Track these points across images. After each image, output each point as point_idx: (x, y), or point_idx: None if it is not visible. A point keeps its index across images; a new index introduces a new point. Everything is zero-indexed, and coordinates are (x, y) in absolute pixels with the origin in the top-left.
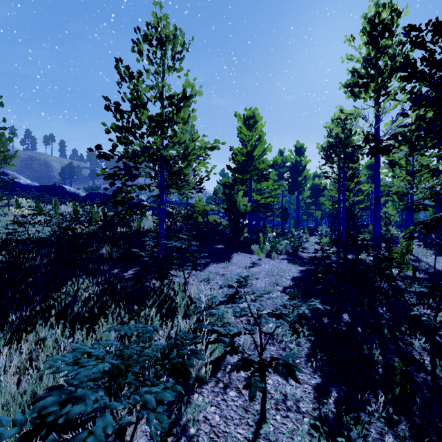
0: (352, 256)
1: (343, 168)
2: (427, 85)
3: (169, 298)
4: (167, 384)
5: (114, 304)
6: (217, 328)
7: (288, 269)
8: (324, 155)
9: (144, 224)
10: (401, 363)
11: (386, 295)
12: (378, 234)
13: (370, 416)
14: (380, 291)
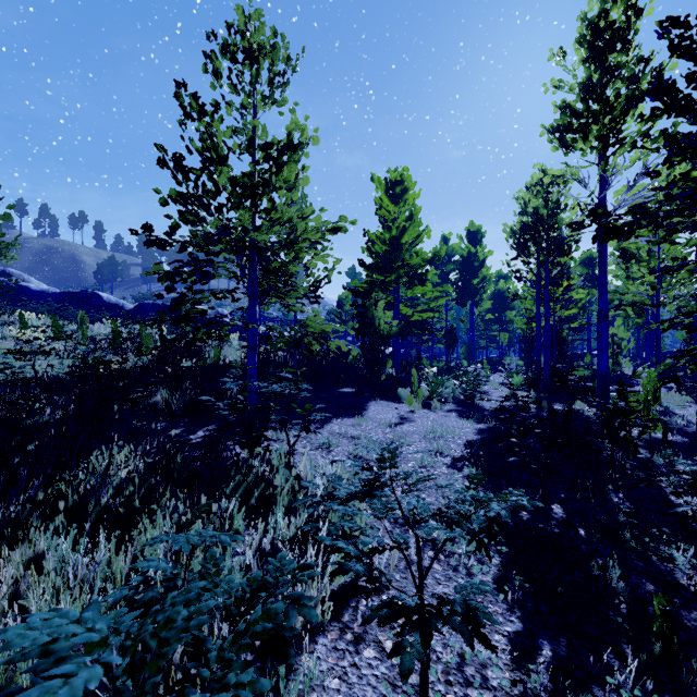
0: (561, 406)
1: (546, 263)
2: (696, 121)
3: (262, 478)
4: (242, 676)
5: (170, 490)
6: (343, 544)
7: (458, 428)
8: (515, 243)
9: (226, 354)
10: (663, 598)
11: (621, 471)
12: (605, 370)
13: (612, 694)
14: (611, 466)
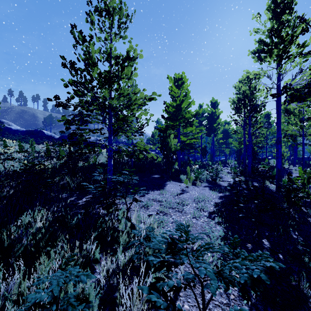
0: (257, 183)
1: (249, 116)
2: None
3: (112, 227)
4: None
5: (64, 232)
6: (155, 298)
7: (210, 195)
8: (234, 107)
9: (100, 159)
10: None
11: (293, 219)
12: (280, 167)
13: None
14: (289, 216)
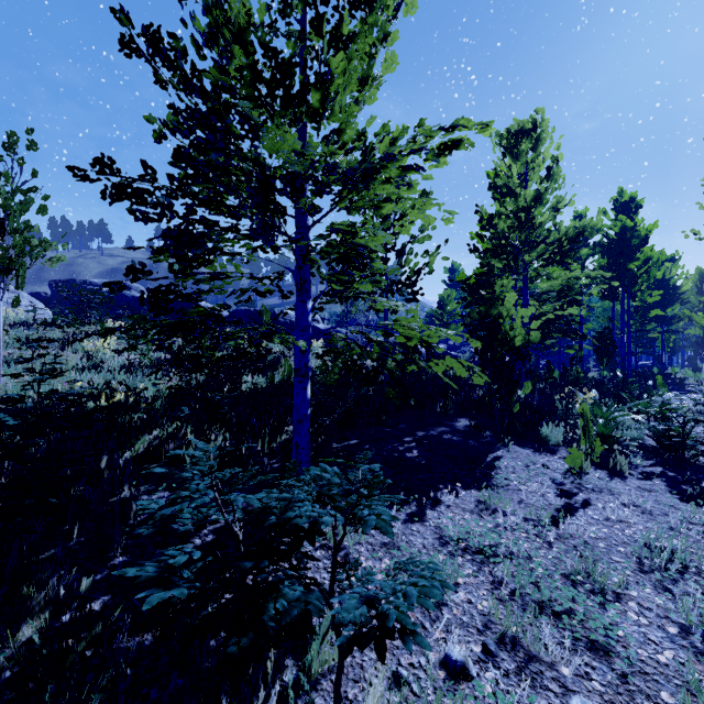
0: None
1: None
2: None
3: None
4: None
5: None
6: None
7: (700, 534)
8: None
9: None
10: None
11: None
12: None
13: None
14: None
